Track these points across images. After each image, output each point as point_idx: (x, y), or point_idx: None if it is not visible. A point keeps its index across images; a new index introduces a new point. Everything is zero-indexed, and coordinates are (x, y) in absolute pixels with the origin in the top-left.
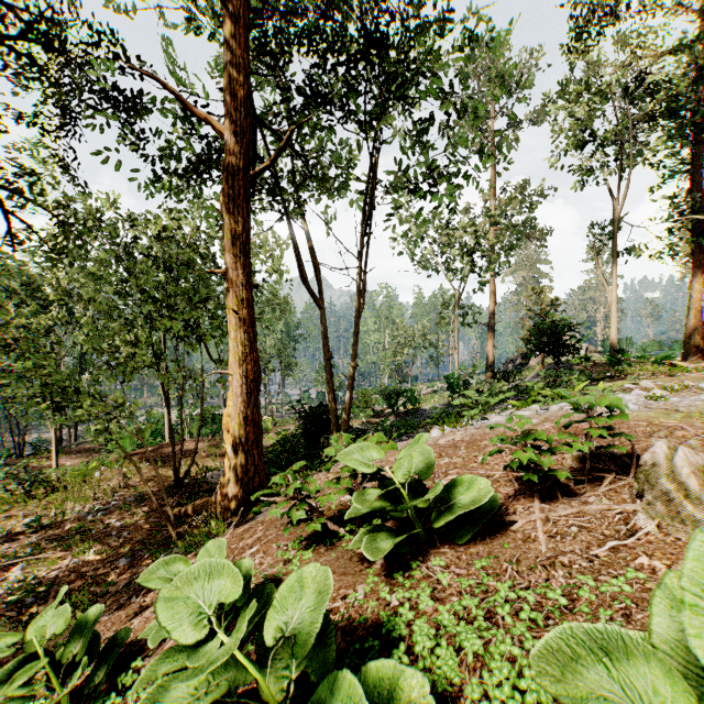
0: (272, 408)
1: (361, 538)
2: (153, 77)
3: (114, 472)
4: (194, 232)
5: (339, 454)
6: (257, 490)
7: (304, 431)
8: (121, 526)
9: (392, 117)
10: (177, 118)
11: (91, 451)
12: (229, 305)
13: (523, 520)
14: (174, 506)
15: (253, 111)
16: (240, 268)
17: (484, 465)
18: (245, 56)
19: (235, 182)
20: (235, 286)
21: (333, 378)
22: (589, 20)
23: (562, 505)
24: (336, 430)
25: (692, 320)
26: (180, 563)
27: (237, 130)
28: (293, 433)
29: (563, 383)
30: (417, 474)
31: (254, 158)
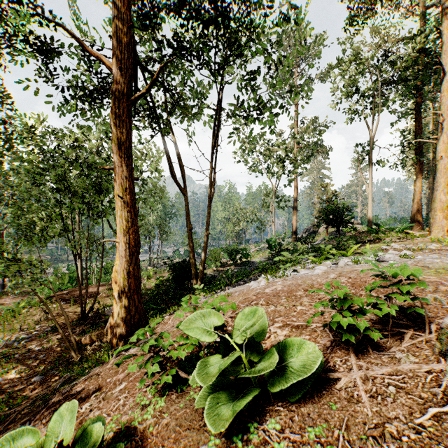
0: (153, 261)
1: (205, 392)
2: (58, 24)
3: (38, 309)
4: (98, 143)
5: (186, 319)
6: (137, 324)
7: (173, 278)
8: (39, 350)
9: (232, 70)
10: (82, 60)
11: (25, 293)
12: (116, 192)
13: (345, 378)
14: (80, 333)
15: (135, 56)
16: (124, 166)
17: (302, 315)
18: (128, 14)
19: (121, 103)
20: (121, 178)
21: (194, 241)
22: (358, 11)
23: (375, 360)
24: (195, 277)
25: (416, 205)
26: (32, 433)
27: (121, 66)
28: (166, 279)
29: (344, 245)
30: (253, 335)
31: (137, 90)
